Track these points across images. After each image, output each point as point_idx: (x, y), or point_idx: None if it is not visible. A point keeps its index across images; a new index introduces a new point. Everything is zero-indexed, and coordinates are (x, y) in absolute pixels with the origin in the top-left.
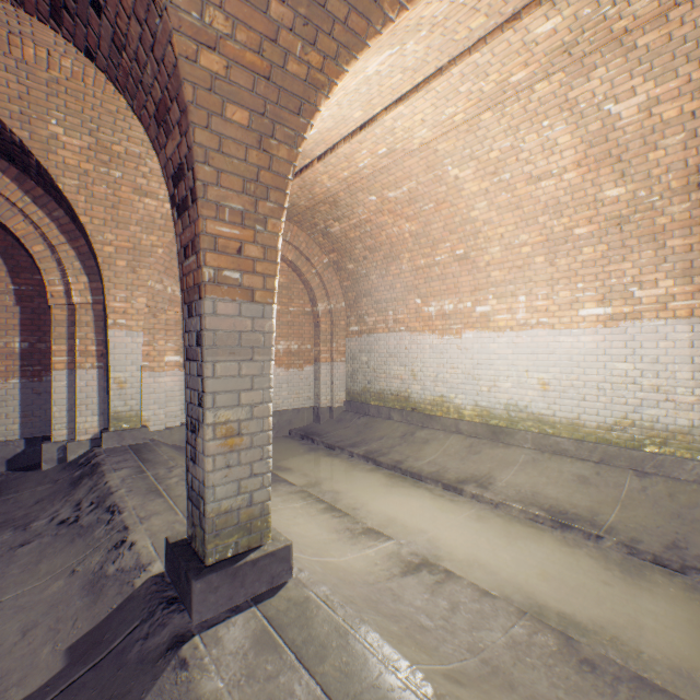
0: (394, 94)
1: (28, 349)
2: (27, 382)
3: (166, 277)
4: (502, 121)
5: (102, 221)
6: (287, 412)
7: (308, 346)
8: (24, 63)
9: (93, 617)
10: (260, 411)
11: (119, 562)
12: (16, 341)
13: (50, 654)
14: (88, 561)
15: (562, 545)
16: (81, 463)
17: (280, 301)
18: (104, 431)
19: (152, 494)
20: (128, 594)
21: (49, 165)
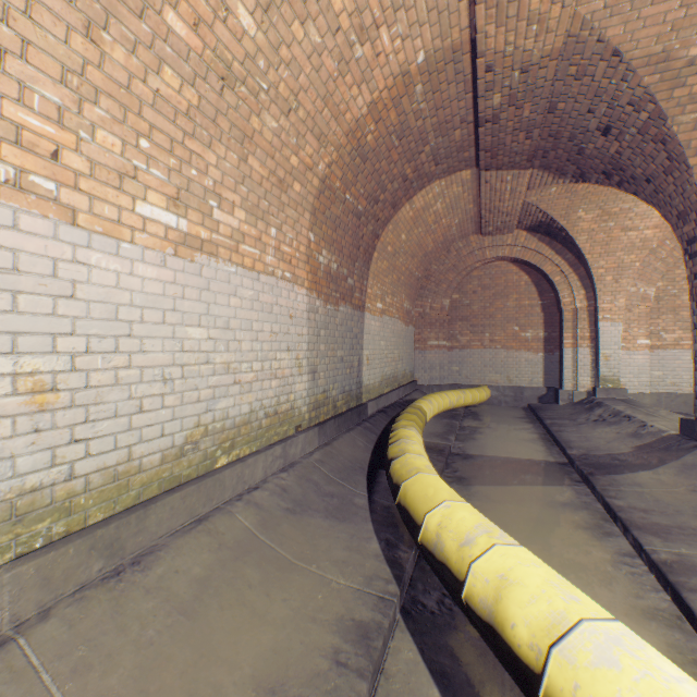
0: None
1: (546, 336)
2: (546, 355)
3: (638, 281)
4: None
5: (596, 255)
6: None
7: None
8: (573, 192)
9: (641, 442)
10: None
11: (645, 430)
12: (541, 332)
13: (625, 447)
14: (623, 430)
15: None
16: (584, 402)
17: None
18: (594, 387)
19: (649, 415)
20: (658, 437)
21: (572, 233)
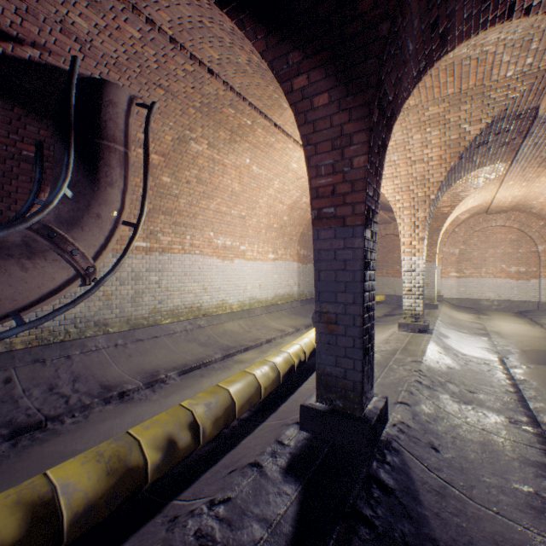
0: (492, 193)
1: None
2: None
3: (449, 246)
4: (544, 184)
5: None
6: (515, 301)
7: (533, 269)
8: None
9: None
10: (432, 281)
11: None
12: None
13: None
14: None
15: (541, 335)
16: None
17: (511, 247)
18: None
19: None
20: None
21: None
